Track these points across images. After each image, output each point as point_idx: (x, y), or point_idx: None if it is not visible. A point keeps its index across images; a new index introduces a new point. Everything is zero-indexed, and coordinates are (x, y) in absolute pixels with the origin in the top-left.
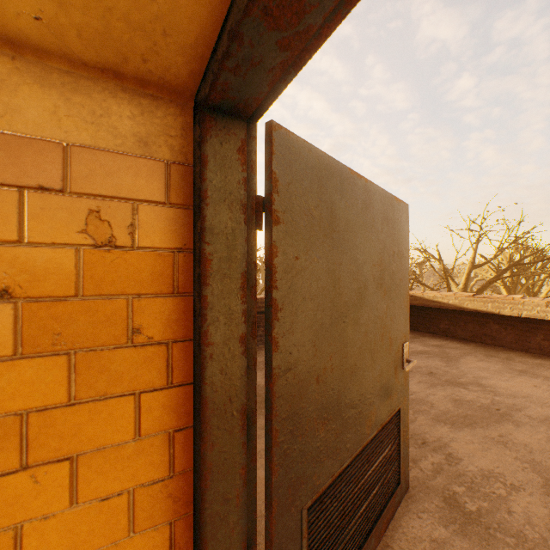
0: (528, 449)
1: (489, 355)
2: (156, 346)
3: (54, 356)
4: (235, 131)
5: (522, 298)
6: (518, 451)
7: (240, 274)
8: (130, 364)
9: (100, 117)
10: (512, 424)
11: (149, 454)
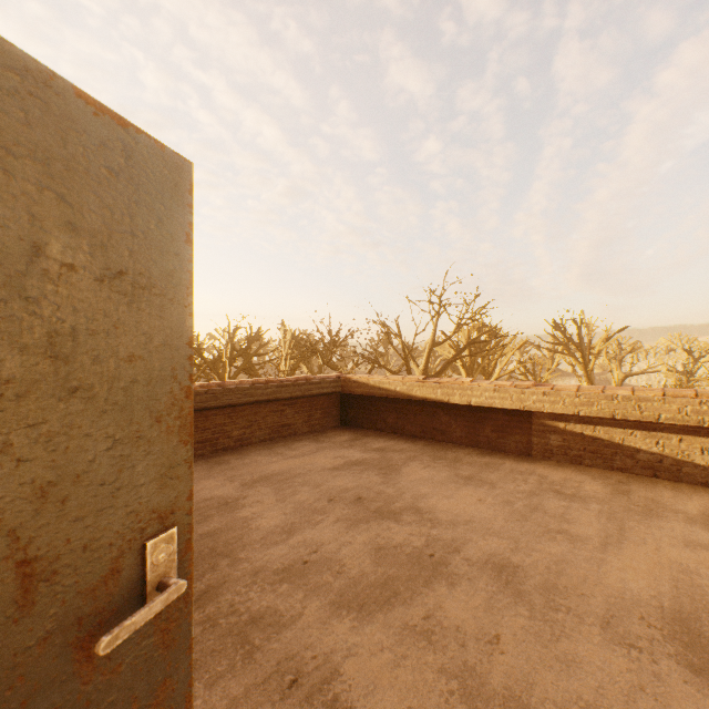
0: (461, 639)
1: (437, 457)
2: None
3: None
4: None
5: (472, 382)
6: (447, 649)
7: None
8: None
9: None
10: (446, 584)
11: None
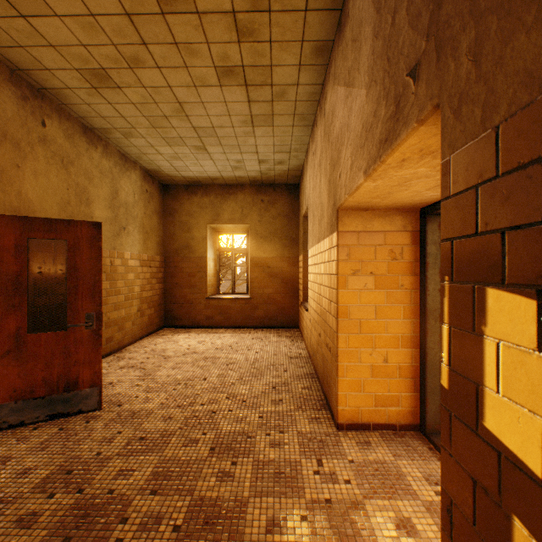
0: None
1: None
2: (407, 291)
3: (381, 291)
4: (437, 219)
5: None
6: None
7: (438, 268)
8: (400, 296)
9: (392, 222)
10: None
11: (405, 325)
